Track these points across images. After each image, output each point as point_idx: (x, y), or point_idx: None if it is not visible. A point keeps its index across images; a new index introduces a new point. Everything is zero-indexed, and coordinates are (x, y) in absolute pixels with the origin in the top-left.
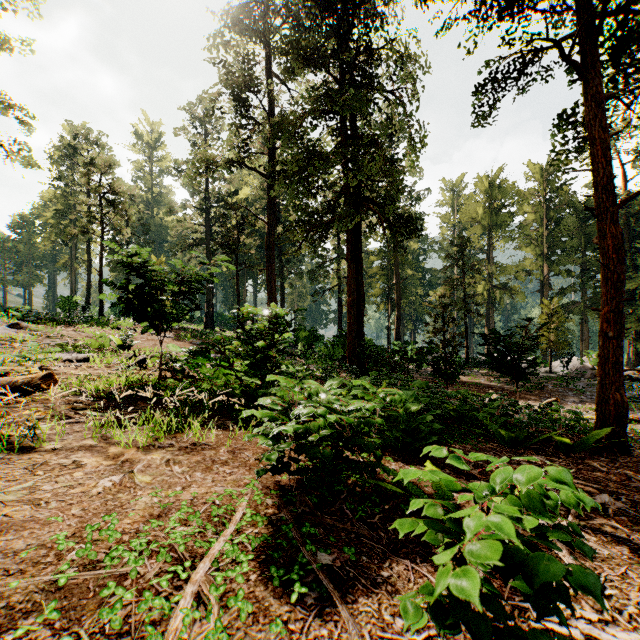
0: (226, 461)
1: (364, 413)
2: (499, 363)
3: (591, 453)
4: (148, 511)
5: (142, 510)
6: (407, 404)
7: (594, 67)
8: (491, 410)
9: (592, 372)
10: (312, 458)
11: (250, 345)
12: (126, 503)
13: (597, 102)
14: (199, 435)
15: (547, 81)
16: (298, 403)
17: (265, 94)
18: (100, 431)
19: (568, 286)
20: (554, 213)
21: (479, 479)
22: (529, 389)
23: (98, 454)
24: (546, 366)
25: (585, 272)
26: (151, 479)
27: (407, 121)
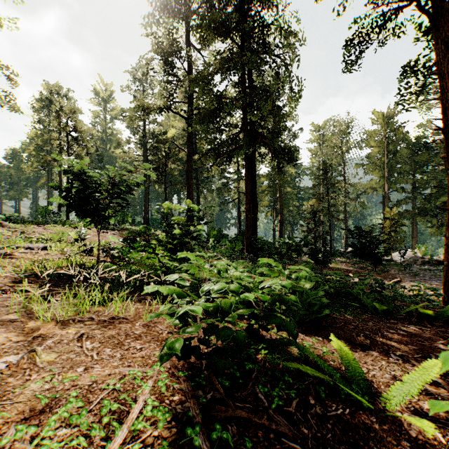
0: (139, 335)
1: (271, 289)
2: (361, 252)
3: (446, 322)
4: (31, 404)
5: (24, 402)
6: (301, 282)
7: (441, 18)
8: (363, 287)
9: (422, 260)
10: (223, 339)
11: (170, 234)
12: (10, 392)
13: (444, 45)
14: (120, 309)
15: (398, 37)
16: (208, 279)
17: (185, 60)
18: (26, 306)
19: (402, 199)
20: (392, 147)
21: (373, 350)
22: (377, 272)
23: (13, 329)
24: (388, 256)
25: (415, 189)
26: (55, 357)
27: (289, 77)
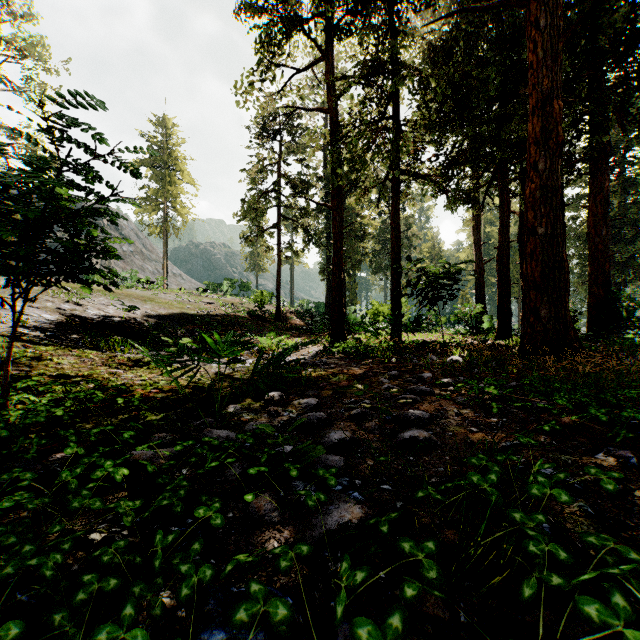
0: None
1: None
2: None
3: None
4: None
5: None
6: None
7: None
8: None
9: None
10: None
11: None
12: None
13: None
14: None
15: None
16: None
17: None
18: None
19: None
20: None
21: None
22: None
23: None
24: None
25: None
26: None
27: None
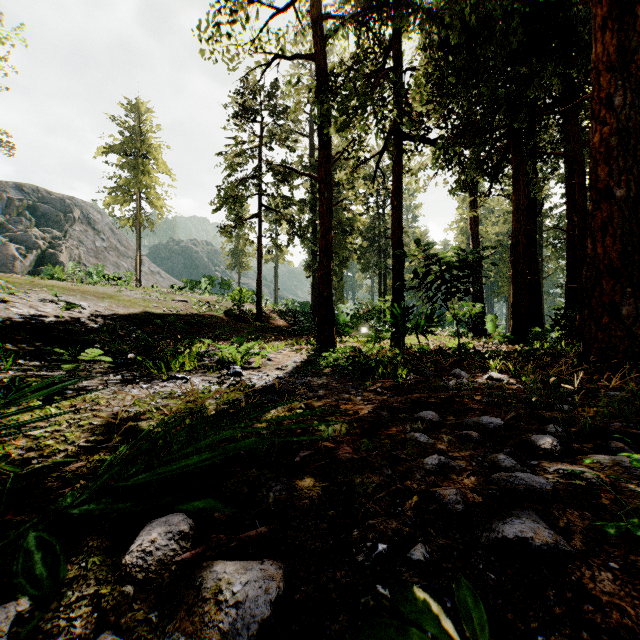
0: None
1: None
2: None
3: None
4: None
5: None
6: None
7: None
8: None
9: None
10: None
11: None
12: None
13: None
14: None
15: None
16: None
17: None
18: None
19: None
20: None
21: None
22: None
23: None
24: None
25: None
26: None
27: None
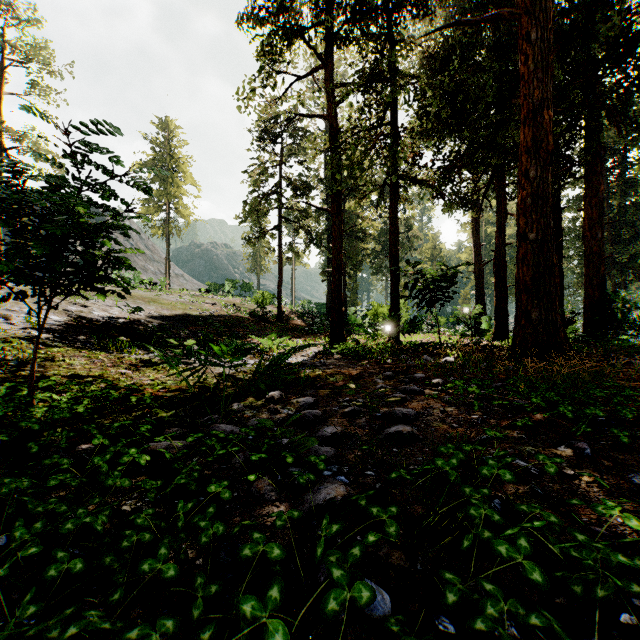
0: None
1: None
2: None
3: None
4: None
5: None
6: None
7: None
8: None
9: None
10: None
11: None
12: None
13: None
14: None
15: None
16: None
17: None
18: None
19: None
20: None
21: None
22: None
23: None
24: None
25: None
26: None
27: None
